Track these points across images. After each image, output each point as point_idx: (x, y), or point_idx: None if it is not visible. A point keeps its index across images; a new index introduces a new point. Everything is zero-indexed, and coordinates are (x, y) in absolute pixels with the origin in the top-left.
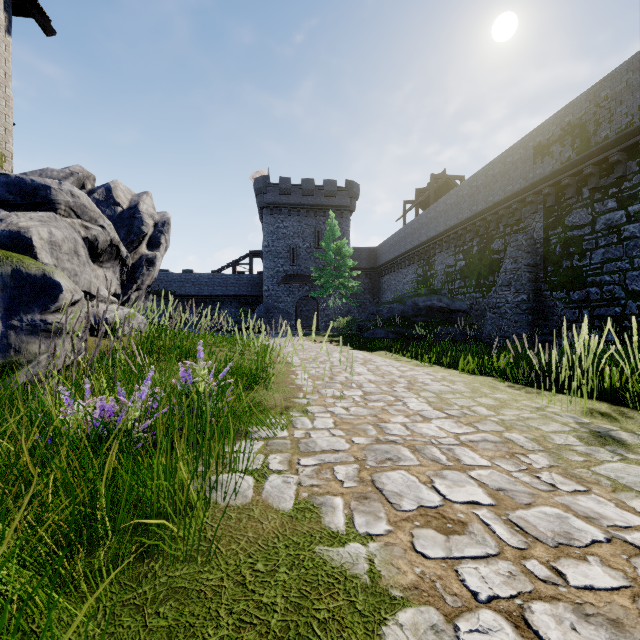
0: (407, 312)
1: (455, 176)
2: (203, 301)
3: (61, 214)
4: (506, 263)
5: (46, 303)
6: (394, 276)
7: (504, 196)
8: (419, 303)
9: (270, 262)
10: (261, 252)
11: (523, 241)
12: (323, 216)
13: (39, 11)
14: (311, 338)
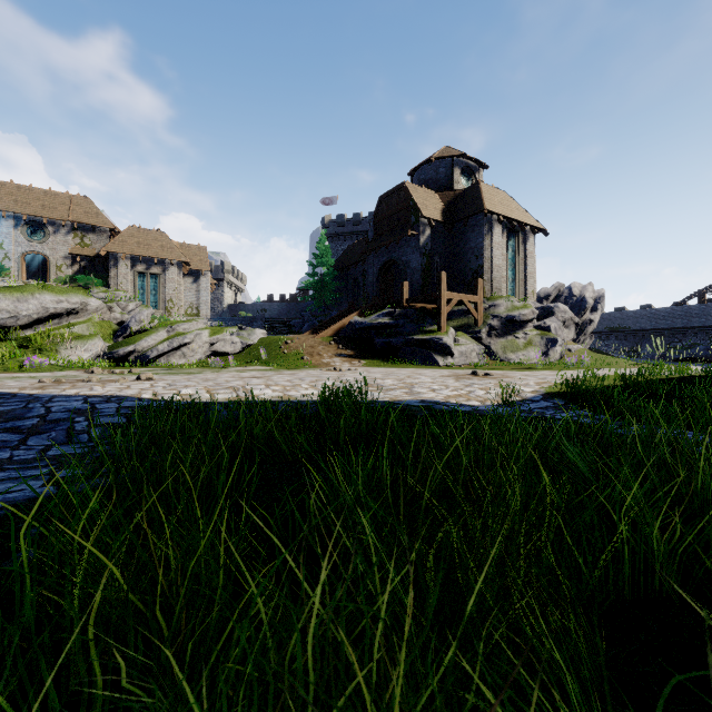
0: None
1: None
2: (660, 334)
3: (555, 315)
4: None
5: (555, 345)
6: None
7: None
8: None
9: None
10: None
11: None
12: None
13: (544, 230)
14: None
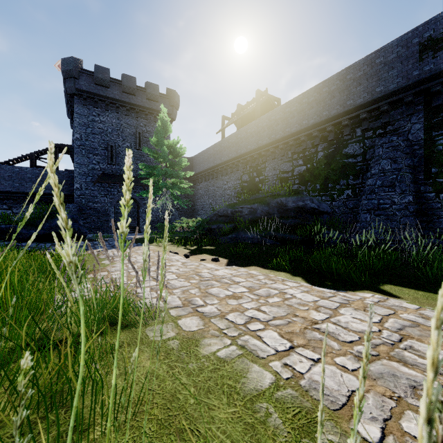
0: (272, 213)
1: (274, 97)
2: None
3: None
4: (383, 163)
5: None
6: (213, 183)
7: (372, 97)
8: (289, 203)
9: (83, 157)
10: (70, 146)
11: (400, 142)
12: (145, 118)
13: None
14: (160, 247)
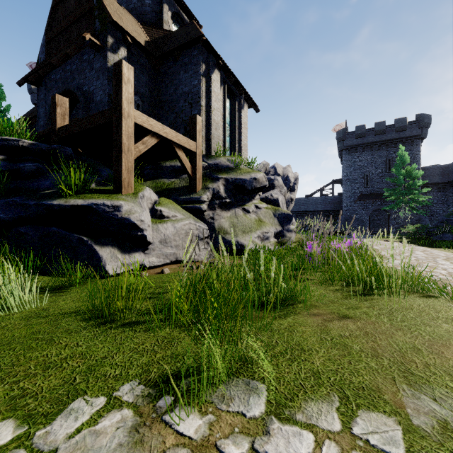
0: None
1: None
2: (301, 215)
3: (274, 188)
4: None
5: (289, 222)
6: None
7: None
8: None
9: (348, 187)
10: (341, 180)
11: None
12: (393, 147)
13: (255, 105)
14: (384, 239)
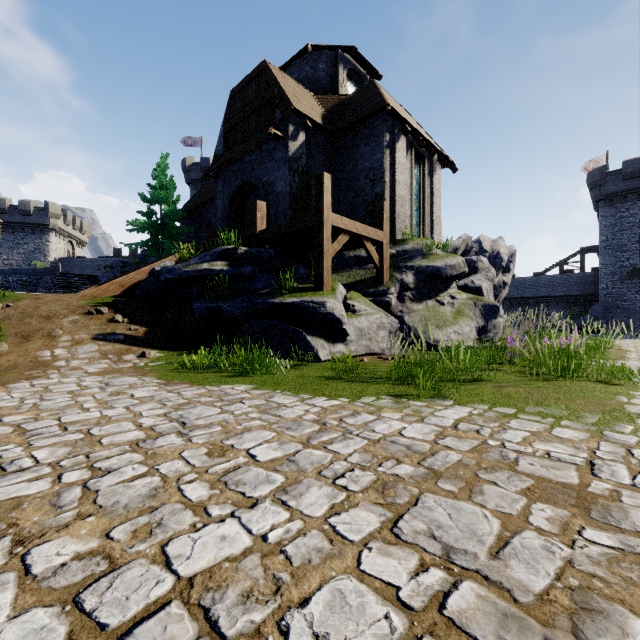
0: None
1: None
2: (526, 303)
3: (478, 272)
4: None
5: (496, 315)
6: None
7: None
8: None
9: (609, 257)
10: (596, 247)
11: None
12: None
13: (451, 164)
14: None
